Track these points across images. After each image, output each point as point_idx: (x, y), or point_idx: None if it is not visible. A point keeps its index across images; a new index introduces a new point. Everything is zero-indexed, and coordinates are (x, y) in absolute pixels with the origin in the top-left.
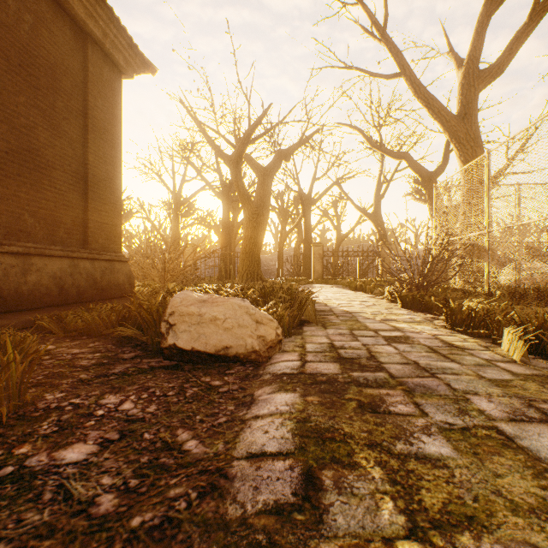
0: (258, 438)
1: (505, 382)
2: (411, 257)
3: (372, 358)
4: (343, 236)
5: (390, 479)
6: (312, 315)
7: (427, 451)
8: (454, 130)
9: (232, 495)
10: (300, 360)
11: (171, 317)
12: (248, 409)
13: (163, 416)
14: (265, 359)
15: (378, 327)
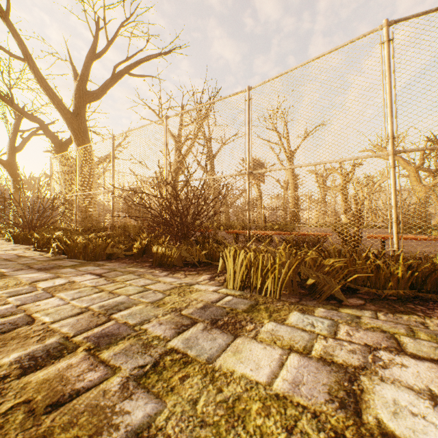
0: None
1: (30, 263)
2: (29, 206)
3: None
4: None
5: None
6: None
7: None
8: (70, 121)
9: None
10: None
11: None
12: None
13: None
14: None
15: None
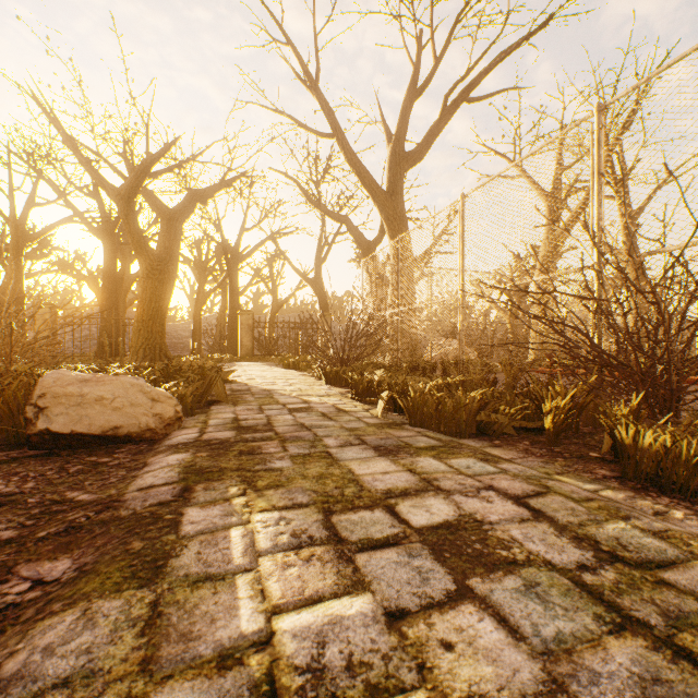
0: (149, 481)
1: (357, 428)
2: (339, 332)
3: (269, 424)
4: (281, 303)
5: (242, 480)
6: (223, 394)
7: (275, 466)
8: (383, 205)
9: (125, 507)
10: (200, 433)
11: (42, 399)
12: (141, 470)
13: (47, 487)
14: (162, 436)
15: (289, 401)
